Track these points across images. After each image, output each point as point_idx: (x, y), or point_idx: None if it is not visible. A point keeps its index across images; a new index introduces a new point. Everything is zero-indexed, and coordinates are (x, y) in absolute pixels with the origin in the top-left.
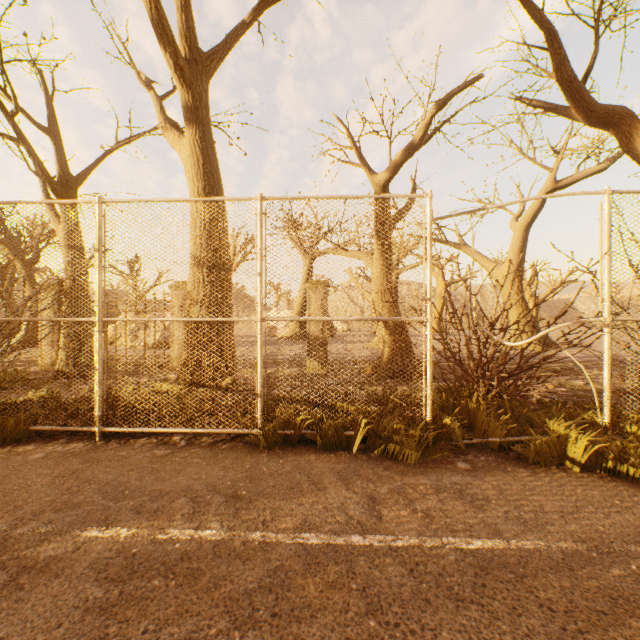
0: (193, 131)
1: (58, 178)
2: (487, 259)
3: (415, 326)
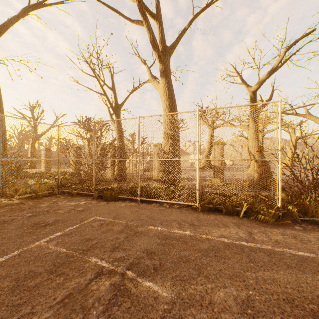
0: (164, 81)
1: (114, 106)
2: None
3: (275, 163)
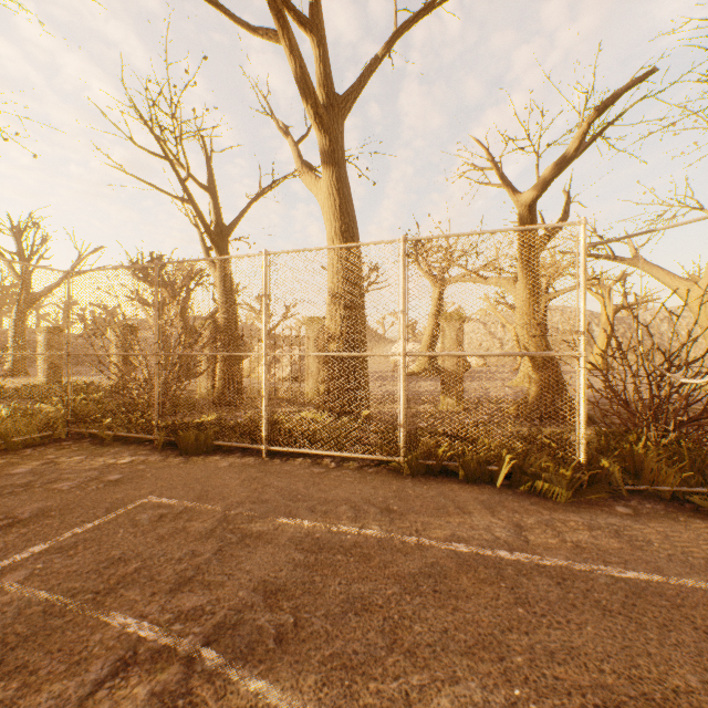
0: (330, 173)
1: (215, 229)
2: (674, 276)
3: (571, 361)
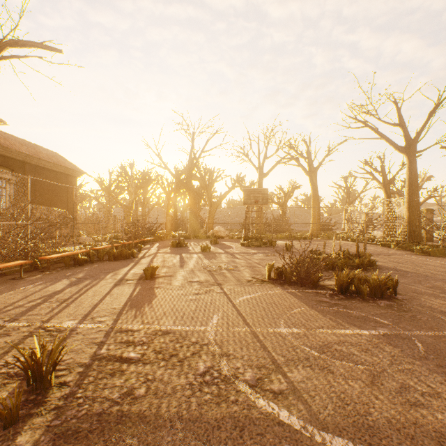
0: (407, 166)
1: (384, 183)
2: None
3: None
